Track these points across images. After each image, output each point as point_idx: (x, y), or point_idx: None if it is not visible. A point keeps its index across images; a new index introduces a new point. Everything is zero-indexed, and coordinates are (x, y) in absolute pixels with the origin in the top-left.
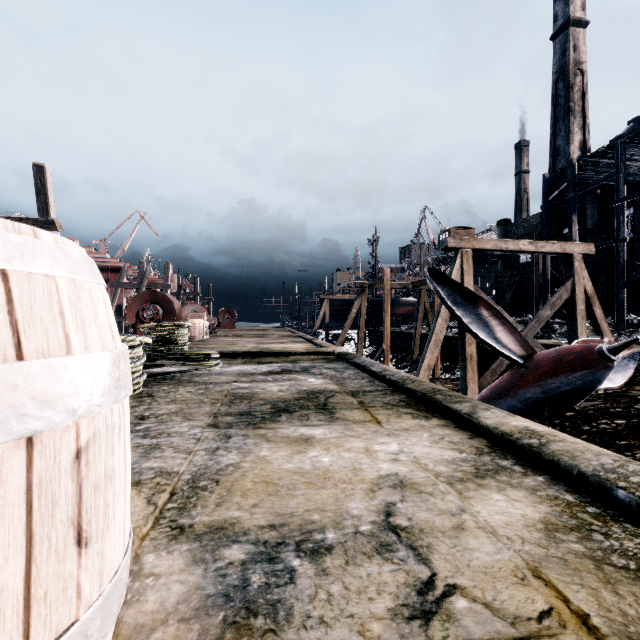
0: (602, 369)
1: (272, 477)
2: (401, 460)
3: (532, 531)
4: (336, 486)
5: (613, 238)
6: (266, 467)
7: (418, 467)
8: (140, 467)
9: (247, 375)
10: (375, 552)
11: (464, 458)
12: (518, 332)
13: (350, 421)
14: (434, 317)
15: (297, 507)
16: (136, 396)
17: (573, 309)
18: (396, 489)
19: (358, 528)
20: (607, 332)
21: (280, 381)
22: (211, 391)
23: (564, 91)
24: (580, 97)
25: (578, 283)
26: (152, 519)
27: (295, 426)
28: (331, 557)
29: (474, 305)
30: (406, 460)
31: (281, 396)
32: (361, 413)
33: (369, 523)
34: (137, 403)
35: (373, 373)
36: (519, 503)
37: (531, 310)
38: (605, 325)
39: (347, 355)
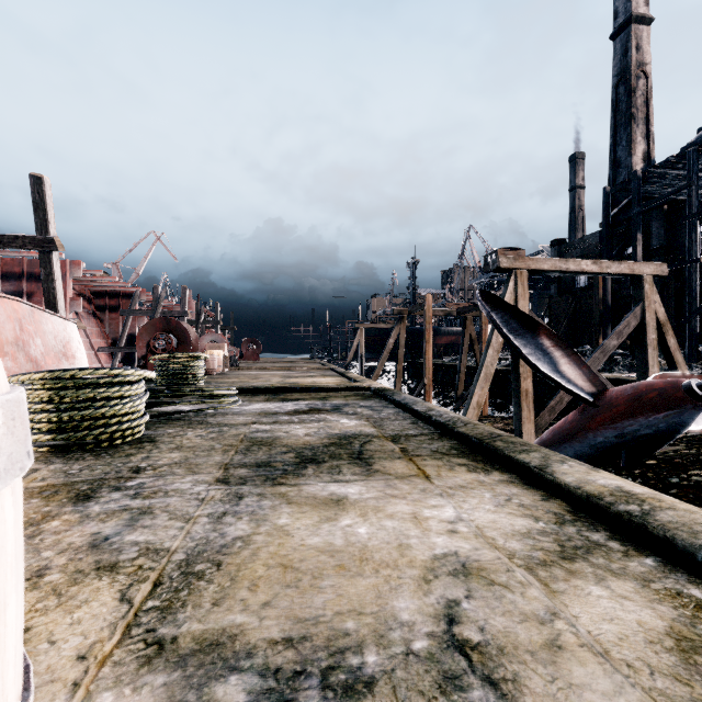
0: (691, 409)
1: (292, 558)
2: (460, 532)
3: (660, 652)
4: (377, 572)
5: (682, 259)
6: (285, 542)
7: (484, 543)
8: (121, 541)
9: (269, 415)
10: (437, 691)
11: (542, 529)
12: (586, 365)
13: (392, 475)
14: (482, 348)
15: (324, 607)
16: (135, 441)
17: (643, 338)
18: (458, 578)
19: (410, 645)
20: (682, 365)
21: (307, 422)
22: (225, 435)
23: (625, 96)
24: (643, 102)
25: (649, 309)
26: (122, 627)
27: (324, 482)
28: (373, 700)
29: (534, 333)
30: (467, 532)
31: (308, 441)
32: (405, 464)
33: (425, 636)
34: (134, 450)
35: (416, 413)
36: (630, 602)
37: (589, 340)
38: (679, 357)
39: (385, 391)
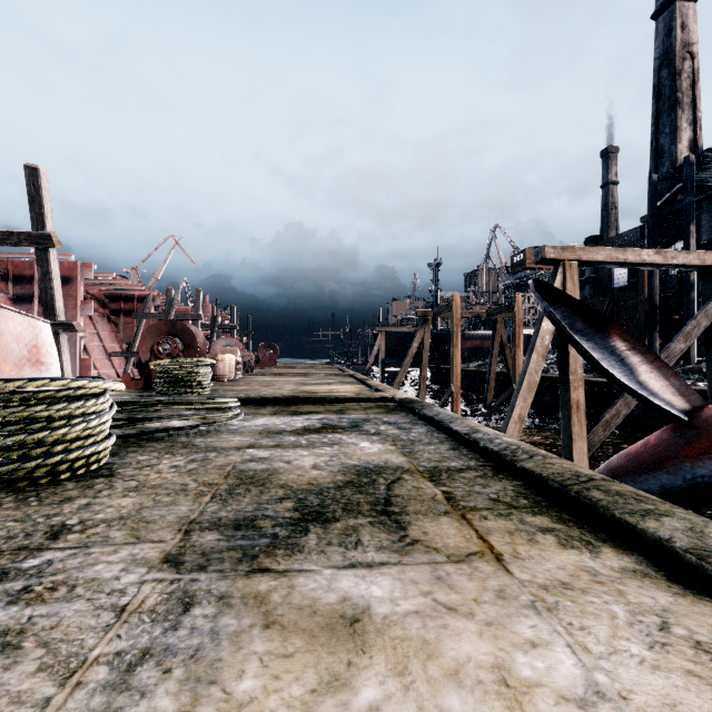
0: None
1: None
2: None
3: None
4: None
5: None
6: None
7: None
8: None
9: (272, 434)
10: None
11: None
12: (675, 373)
13: (440, 552)
14: (515, 352)
15: None
16: (88, 475)
17: None
18: None
19: None
20: None
21: (317, 446)
22: (208, 466)
23: (669, 79)
24: (689, 86)
25: None
26: None
27: (331, 567)
28: None
29: (603, 333)
30: None
31: (315, 479)
32: (456, 527)
33: None
34: (77, 492)
35: (456, 434)
36: None
37: None
38: None
39: (412, 403)
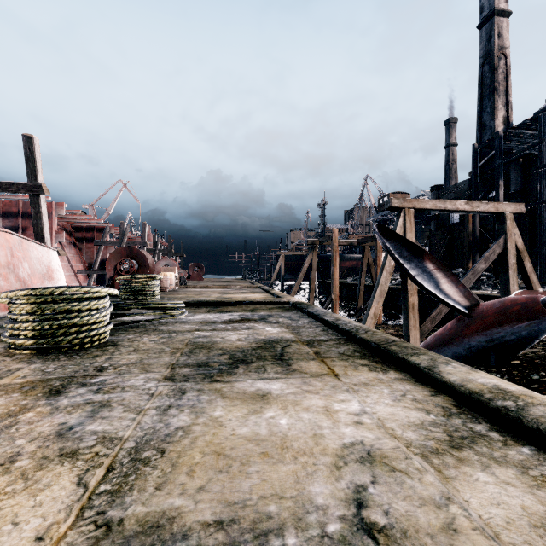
0: None
1: (224, 446)
2: (365, 423)
3: (544, 536)
4: (295, 459)
5: (535, 201)
6: (218, 432)
7: (385, 433)
8: (83, 431)
9: (209, 323)
10: None
11: (433, 421)
12: (462, 284)
13: (307, 374)
14: (377, 270)
15: (250, 492)
16: (101, 345)
17: (505, 263)
18: (364, 465)
19: (325, 528)
20: (536, 284)
21: (239, 330)
22: (173, 340)
23: (489, 73)
24: (504, 78)
25: (510, 239)
26: (76, 510)
27: (252, 379)
28: None
29: (420, 259)
30: (370, 423)
31: (239, 345)
32: (317, 364)
33: (338, 519)
34: (100, 352)
35: (326, 322)
36: (513, 488)
37: (460, 264)
38: (534, 277)
39: (301, 304)
